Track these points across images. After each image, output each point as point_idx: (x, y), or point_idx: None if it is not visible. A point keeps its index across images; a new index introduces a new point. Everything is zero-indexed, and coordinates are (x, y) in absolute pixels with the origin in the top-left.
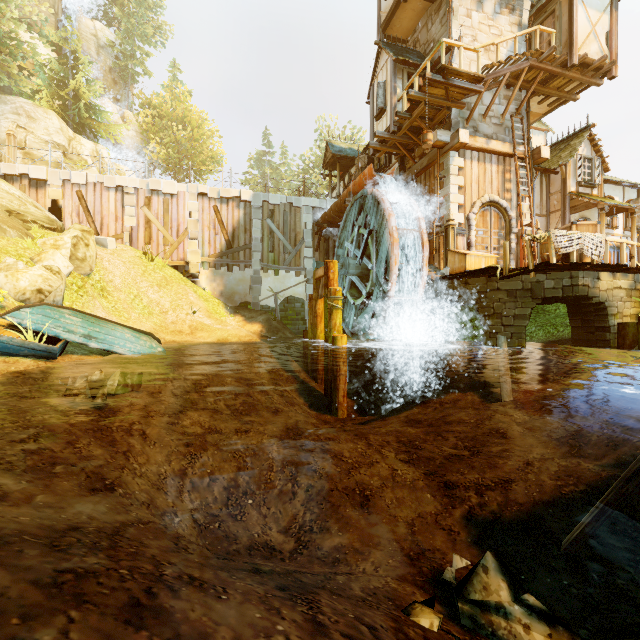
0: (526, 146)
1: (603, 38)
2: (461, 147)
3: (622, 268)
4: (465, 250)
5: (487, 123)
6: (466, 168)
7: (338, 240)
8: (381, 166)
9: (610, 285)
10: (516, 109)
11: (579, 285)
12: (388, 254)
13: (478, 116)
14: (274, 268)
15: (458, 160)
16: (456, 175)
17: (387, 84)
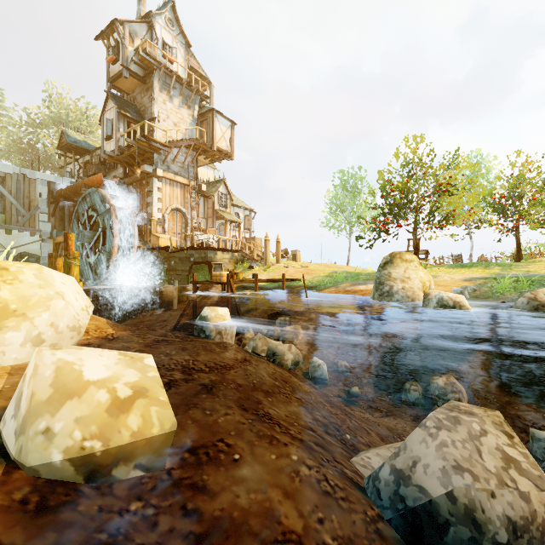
0: (195, 182)
1: (228, 140)
2: (159, 177)
3: (227, 250)
4: (161, 234)
5: (175, 165)
6: (163, 188)
7: (75, 215)
8: (111, 167)
9: (222, 257)
10: (191, 161)
11: (208, 257)
12: (112, 233)
13: (170, 160)
14: (6, 227)
15: (158, 183)
16: (157, 191)
17: (114, 122)
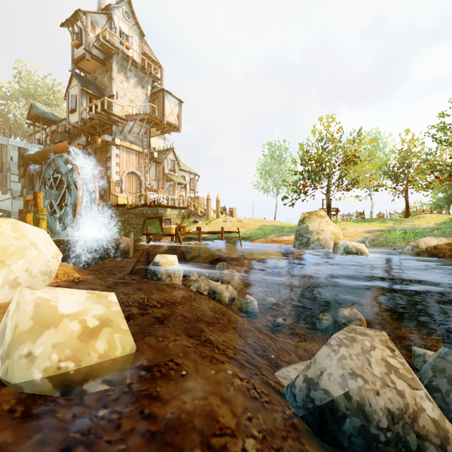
0: (148, 150)
1: (176, 116)
2: (117, 145)
3: (175, 207)
4: (119, 193)
5: (131, 135)
6: (120, 154)
7: (43, 176)
8: (75, 135)
9: (171, 213)
10: (145, 132)
11: (159, 213)
12: (76, 192)
13: (127, 131)
14: None
15: (116, 150)
16: (115, 157)
17: (77, 98)
